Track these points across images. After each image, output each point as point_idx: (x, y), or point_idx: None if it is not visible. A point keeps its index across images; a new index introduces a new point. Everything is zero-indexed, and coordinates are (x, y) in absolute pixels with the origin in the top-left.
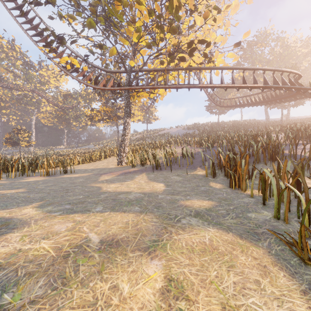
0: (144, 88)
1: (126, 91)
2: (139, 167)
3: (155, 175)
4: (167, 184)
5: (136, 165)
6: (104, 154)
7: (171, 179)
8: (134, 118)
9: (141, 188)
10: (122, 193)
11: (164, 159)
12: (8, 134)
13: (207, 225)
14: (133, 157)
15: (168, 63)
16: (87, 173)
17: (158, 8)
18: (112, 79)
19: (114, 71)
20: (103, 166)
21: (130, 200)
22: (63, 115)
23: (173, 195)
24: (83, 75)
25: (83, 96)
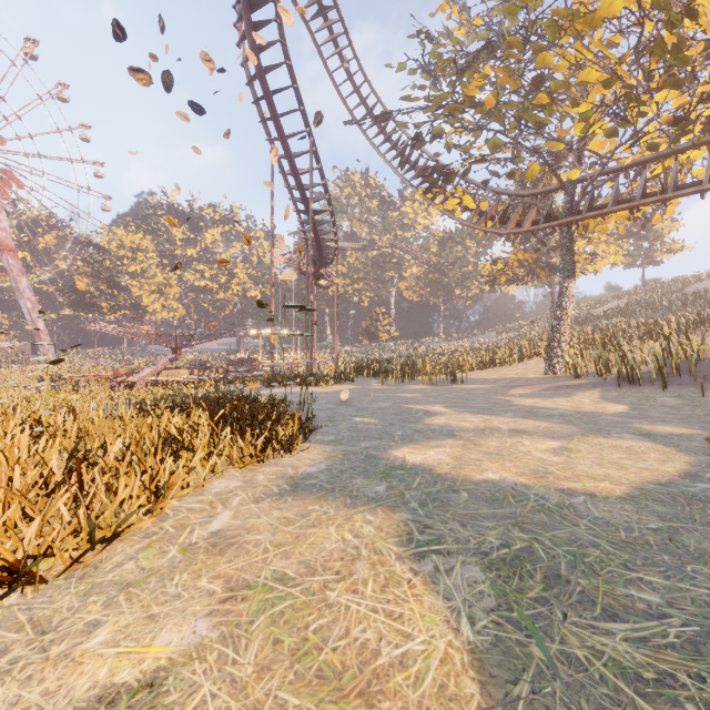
0: (604, 213)
1: (564, 227)
2: (591, 379)
3: (621, 394)
4: (636, 407)
5: (585, 376)
6: (519, 353)
7: (653, 402)
8: (595, 265)
9: (576, 407)
10: (541, 409)
11: (655, 364)
12: (365, 322)
13: (645, 441)
14: (580, 358)
15: (672, 141)
16: (487, 385)
17: (624, 73)
18: (534, 208)
19: (539, 191)
20: (516, 375)
21: (551, 415)
22: (439, 280)
23: (630, 419)
24: (480, 212)
25: (475, 234)
